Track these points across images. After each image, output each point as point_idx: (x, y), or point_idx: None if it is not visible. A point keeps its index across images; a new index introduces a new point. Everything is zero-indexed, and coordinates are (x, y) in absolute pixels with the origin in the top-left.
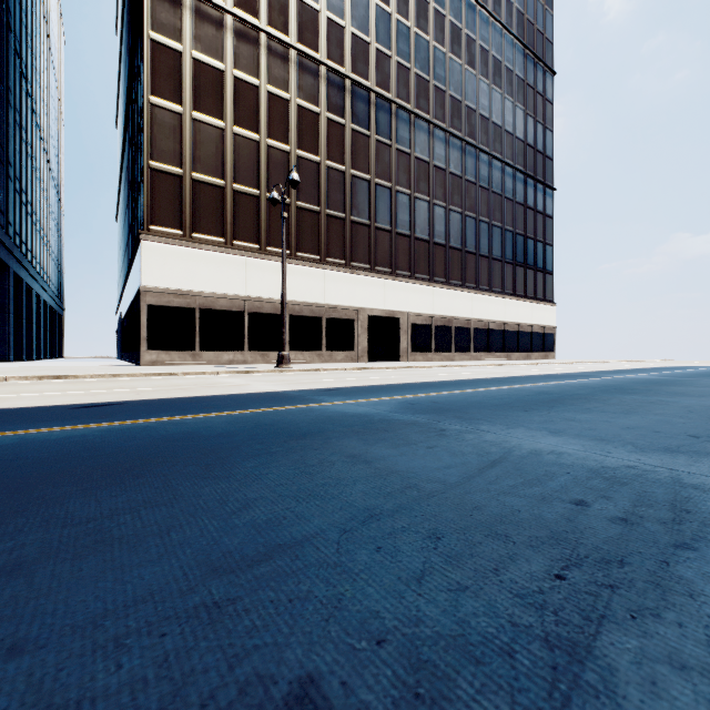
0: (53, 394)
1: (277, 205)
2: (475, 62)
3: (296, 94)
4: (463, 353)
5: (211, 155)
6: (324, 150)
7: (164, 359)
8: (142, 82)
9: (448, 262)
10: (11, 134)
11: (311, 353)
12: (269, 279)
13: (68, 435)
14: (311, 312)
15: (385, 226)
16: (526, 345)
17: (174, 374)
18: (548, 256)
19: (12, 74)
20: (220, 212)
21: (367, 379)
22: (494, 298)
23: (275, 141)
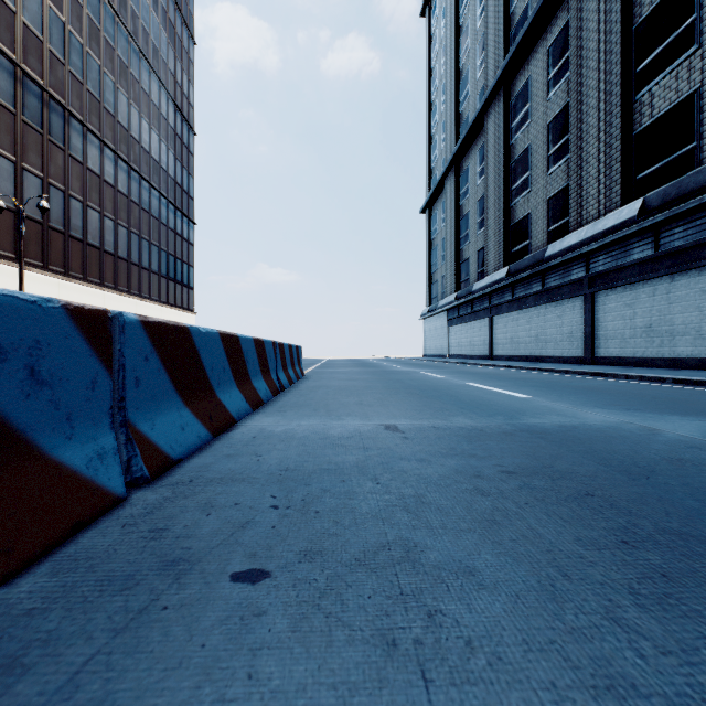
0: None
1: None
2: (139, 101)
3: None
4: None
5: None
6: None
7: None
8: None
9: (117, 270)
10: None
11: None
12: None
13: None
14: None
15: (59, 227)
16: None
17: None
18: (191, 275)
19: None
20: None
21: None
22: (153, 305)
23: None
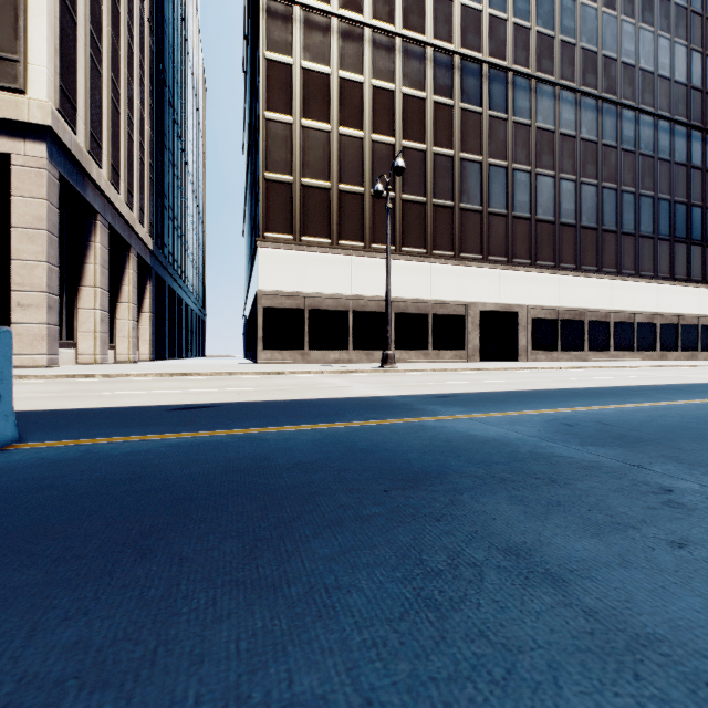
0: (168, 392)
1: (382, 201)
2: (615, 1)
3: (401, 83)
4: (598, 351)
5: (318, 159)
6: (430, 136)
7: (277, 358)
8: (259, 101)
9: (579, 244)
10: (166, 171)
11: (416, 352)
12: (373, 276)
13: (132, 449)
14: (416, 309)
15: (500, 211)
16: (689, 341)
17: (282, 373)
18: None
19: (167, 122)
20: (326, 214)
21: (486, 383)
22: (642, 285)
23: (380, 135)
